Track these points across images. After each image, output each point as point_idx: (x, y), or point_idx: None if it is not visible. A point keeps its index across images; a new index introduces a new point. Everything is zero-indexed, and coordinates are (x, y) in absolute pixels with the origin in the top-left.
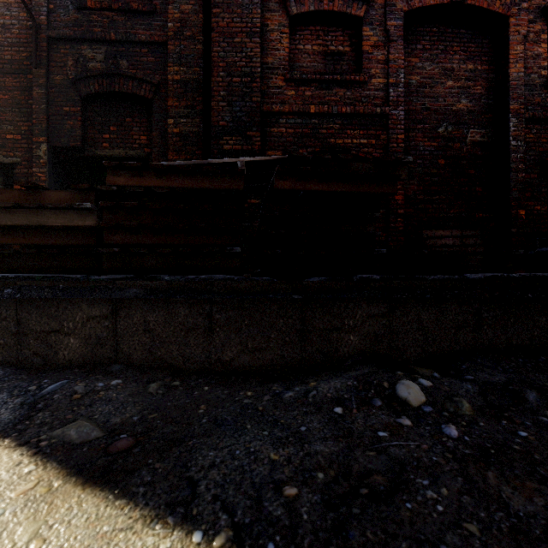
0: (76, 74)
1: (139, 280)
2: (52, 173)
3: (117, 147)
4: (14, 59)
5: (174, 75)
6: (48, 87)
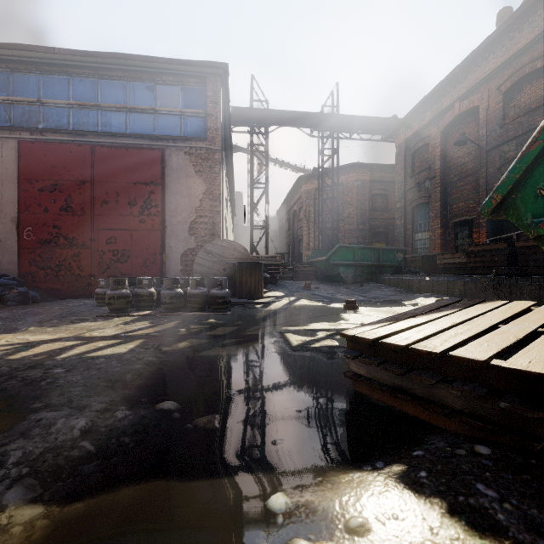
0: (500, 164)
1: (470, 277)
2: (488, 220)
3: None
4: (472, 167)
5: None
6: (486, 177)
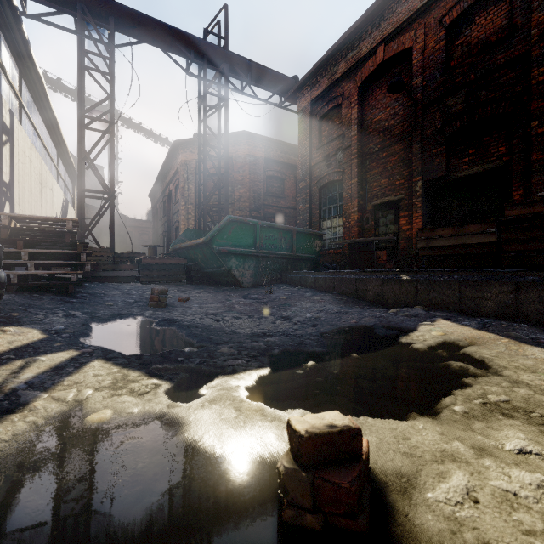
0: (442, 123)
1: (533, 272)
2: (424, 200)
3: (475, 166)
4: (400, 132)
5: (538, 78)
6: (422, 141)
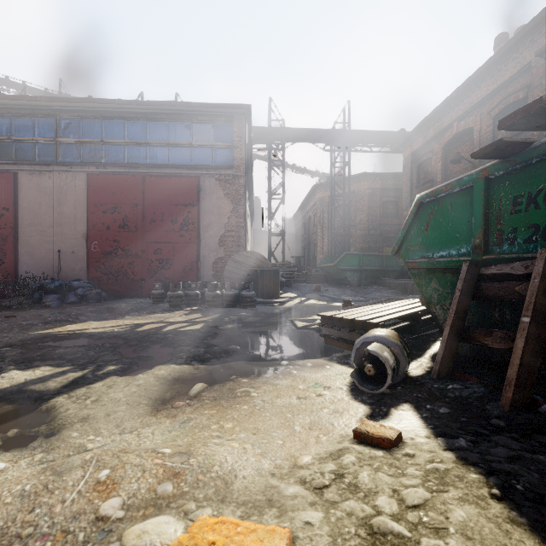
0: None
1: None
2: None
3: None
4: None
5: None
6: None
